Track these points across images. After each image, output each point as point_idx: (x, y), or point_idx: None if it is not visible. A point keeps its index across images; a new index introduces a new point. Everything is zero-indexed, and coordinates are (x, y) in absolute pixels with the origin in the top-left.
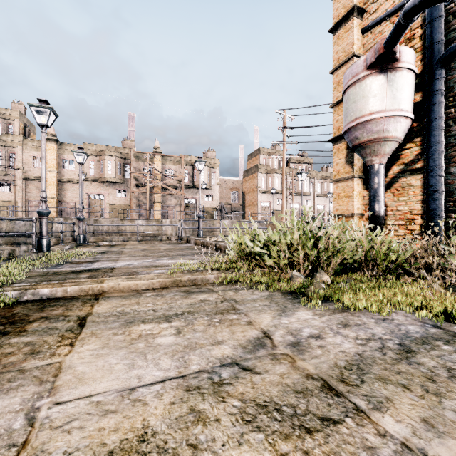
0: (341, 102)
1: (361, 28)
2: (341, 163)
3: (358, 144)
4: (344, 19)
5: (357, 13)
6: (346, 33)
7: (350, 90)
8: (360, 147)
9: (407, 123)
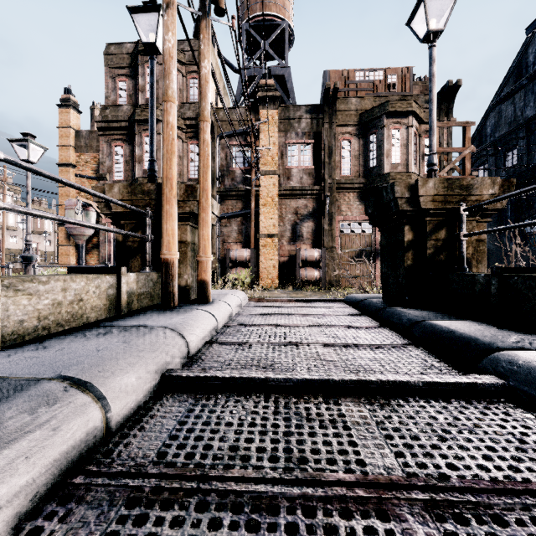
0: (64, 205)
1: (75, 173)
2: (64, 237)
3: (72, 234)
4: (66, 165)
5: (73, 166)
6: (67, 172)
7: (69, 210)
8: (73, 236)
9: (93, 230)
